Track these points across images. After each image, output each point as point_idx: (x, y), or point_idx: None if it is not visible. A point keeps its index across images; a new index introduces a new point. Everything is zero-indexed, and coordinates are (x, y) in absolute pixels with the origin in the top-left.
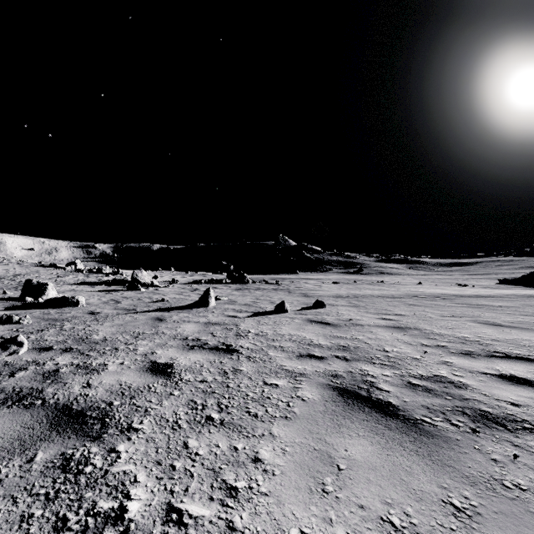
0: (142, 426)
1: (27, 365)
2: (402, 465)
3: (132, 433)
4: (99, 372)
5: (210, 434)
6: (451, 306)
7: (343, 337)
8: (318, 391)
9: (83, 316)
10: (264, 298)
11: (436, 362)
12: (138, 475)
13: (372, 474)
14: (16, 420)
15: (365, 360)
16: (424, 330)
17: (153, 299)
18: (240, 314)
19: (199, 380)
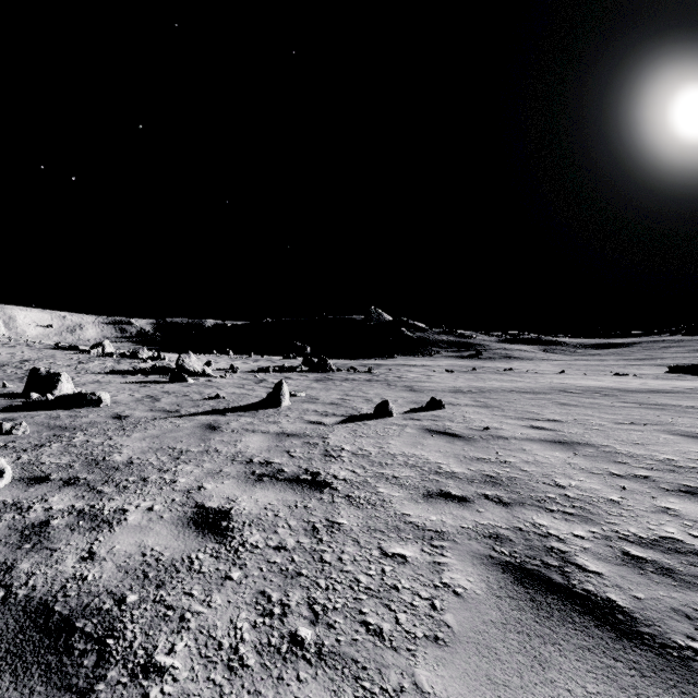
0: (172, 661)
1: (1, 510)
2: None
3: (152, 680)
4: (112, 527)
5: (300, 684)
6: (622, 407)
7: (485, 459)
8: (477, 573)
9: (105, 422)
10: (355, 393)
11: (650, 509)
12: None
13: None
14: None
15: (534, 503)
16: (602, 448)
17: (205, 396)
18: (326, 420)
19: (274, 546)
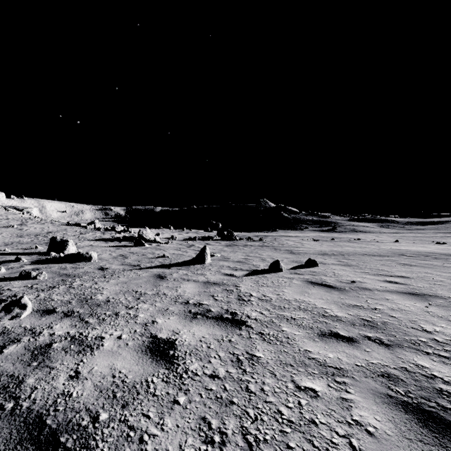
0: None
1: (22, 334)
2: None
3: None
4: (93, 351)
5: None
6: None
7: (359, 306)
8: (382, 412)
9: (93, 272)
10: (253, 255)
11: None
12: None
13: None
14: None
15: (411, 346)
16: (449, 299)
17: (156, 255)
18: (236, 273)
19: (209, 374)
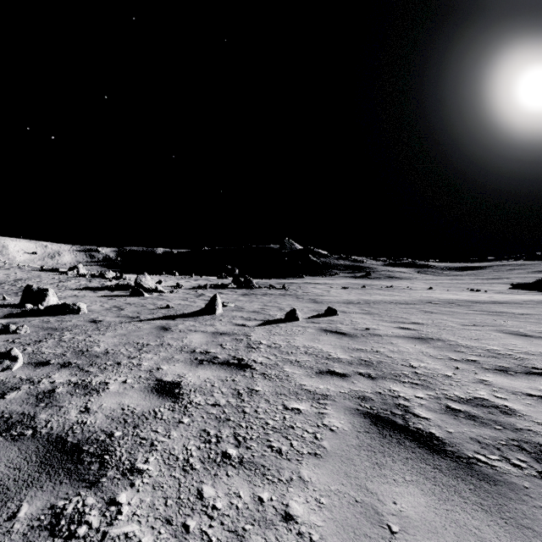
0: (147, 466)
1: (20, 383)
2: (468, 527)
3: (135, 476)
4: (99, 393)
5: (228, 478)
6: (470, 314)
7: (362, 350)
8: (347, 418)
9: (84, 325)
10: (272, 304)
11: (472, 381)
12: (144, 540)
13: (434, 540)
14: (0, 458)
15: (392, 377)
16: (448, 342)
17: (158, 306)
18: (249, 323)
19: (211, 404)
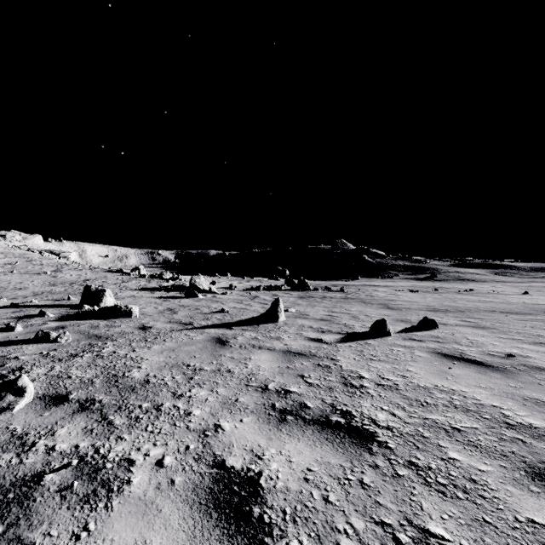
0: None
1: (4, 446)
2: None
3: None
4: (110, 498)
5: None
6: None
7: None
8: None
9: (132, 332)
10: (339, 310)
11: None
12: None
13: None
14: None
15: None
16: None
17: (212, 309)
18: (325, 337)
19: None
